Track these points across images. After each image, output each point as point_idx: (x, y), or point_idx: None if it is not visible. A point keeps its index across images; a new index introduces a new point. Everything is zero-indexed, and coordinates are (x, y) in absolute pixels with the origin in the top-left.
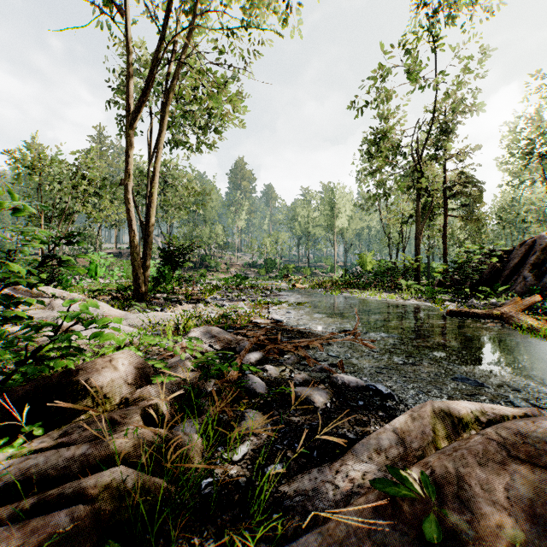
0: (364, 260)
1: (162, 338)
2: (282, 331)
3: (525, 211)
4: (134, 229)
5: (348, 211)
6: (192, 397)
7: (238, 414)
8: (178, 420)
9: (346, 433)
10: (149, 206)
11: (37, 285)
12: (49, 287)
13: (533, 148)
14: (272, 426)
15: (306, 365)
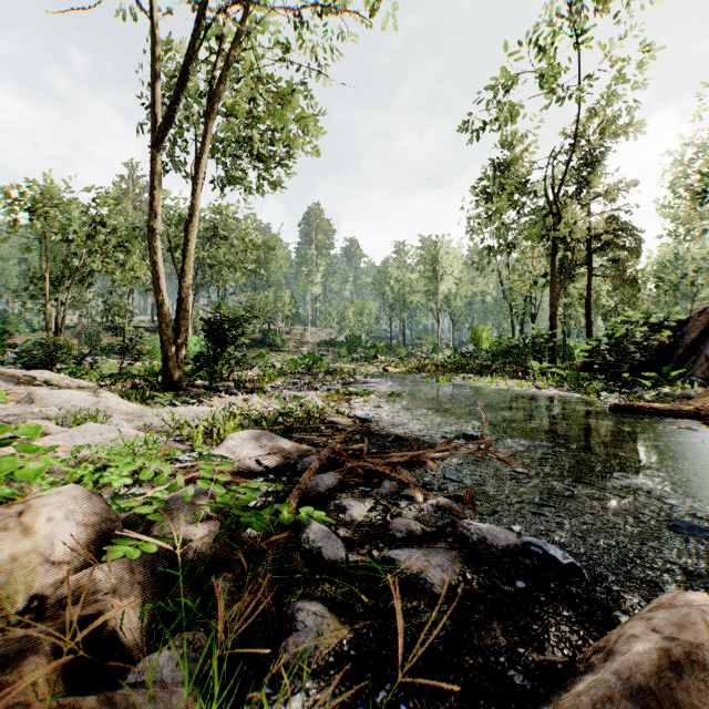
0: (479, 335)
1: (187, 446)
2: (370, 435)
3: (694, 270)
4: (163, 290)
5: (456, 272)
6: (181, 596)
7: (286, 614)
8: (141, 656)
9: (507, 670)
10: (184, 258)
11: (33, 368)
12: (45, 371)
13: (708, 184)
14: (351, 645)
15: (410, 497)
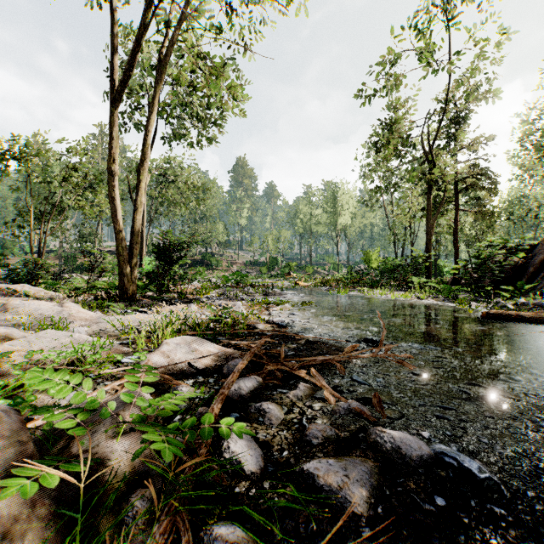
0: (369, 257)
1: (131, 349)
2: (286, 339)
3: (537, 206)
4: (119, 220)
5: (351, 208)
6: None
7: (202, 541)
8: None
9: None
10: (137, 195)
11: (17, 282)
12: (26, 285)
13: None
14: None
15: (323, 400)
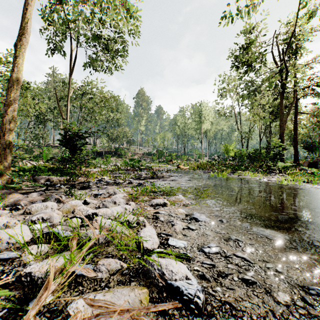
0: (228, 148)
1: None
2: None
3: None
4: None
5: (210, 118)
6: None
7: None
8: None
9: None
10: (12, 71)
11: None
12: None
13: None
14: None
15: None
